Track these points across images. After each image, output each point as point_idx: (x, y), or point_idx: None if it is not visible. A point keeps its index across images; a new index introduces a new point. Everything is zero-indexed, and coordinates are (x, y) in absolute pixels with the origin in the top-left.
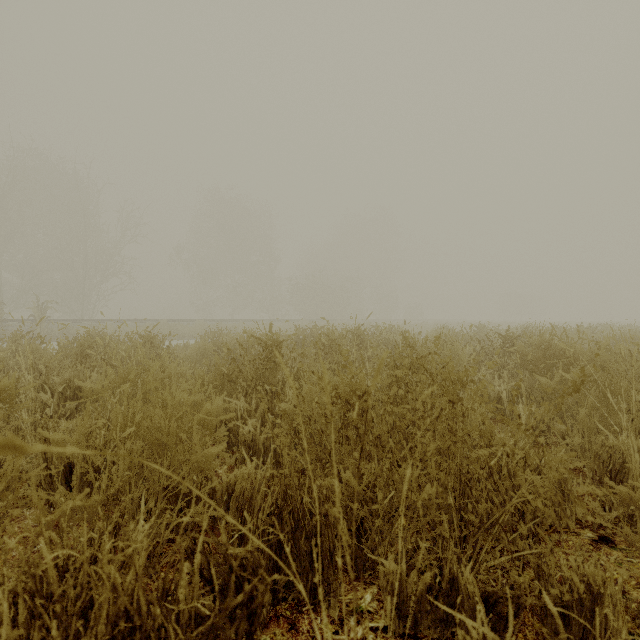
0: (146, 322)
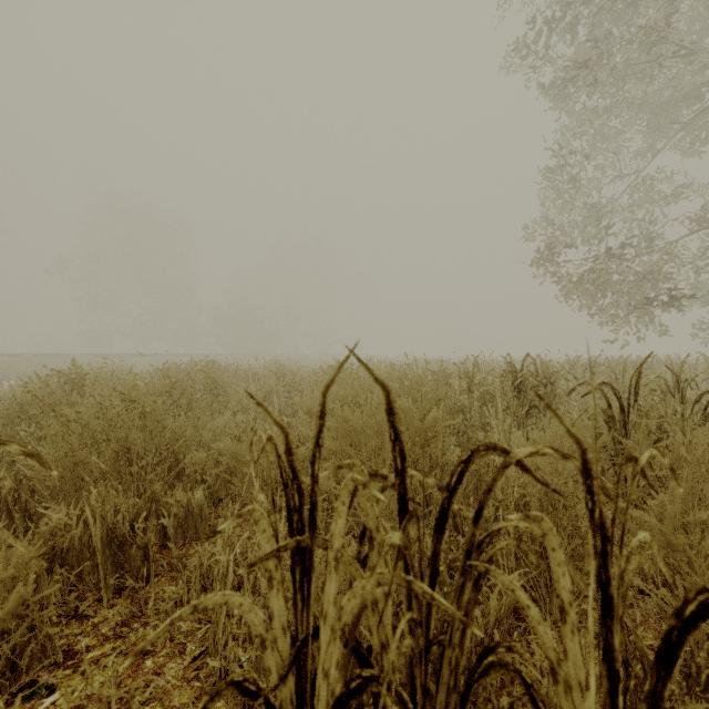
0: None
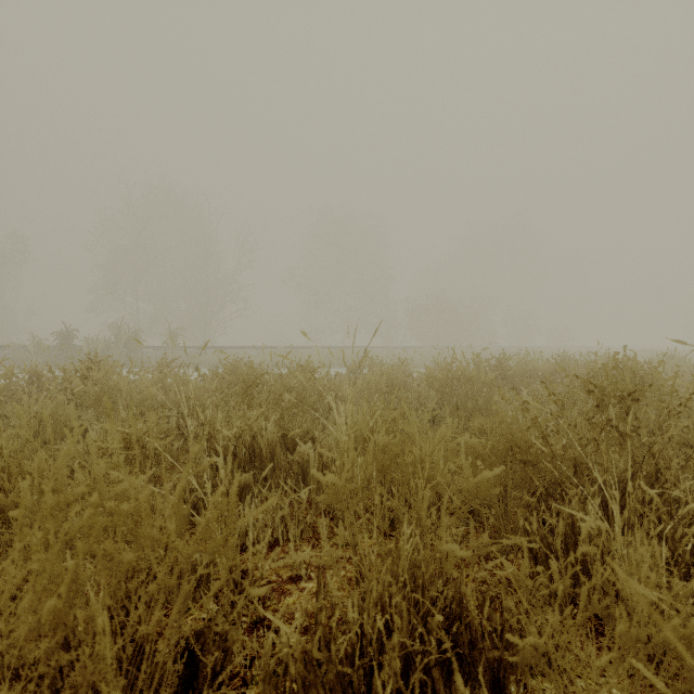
0: (265, 349)
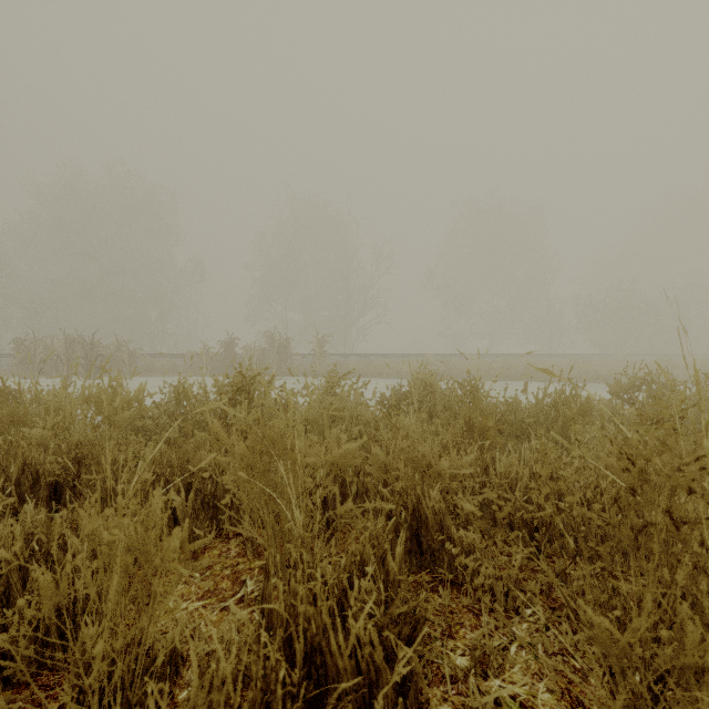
0: (411, 357)
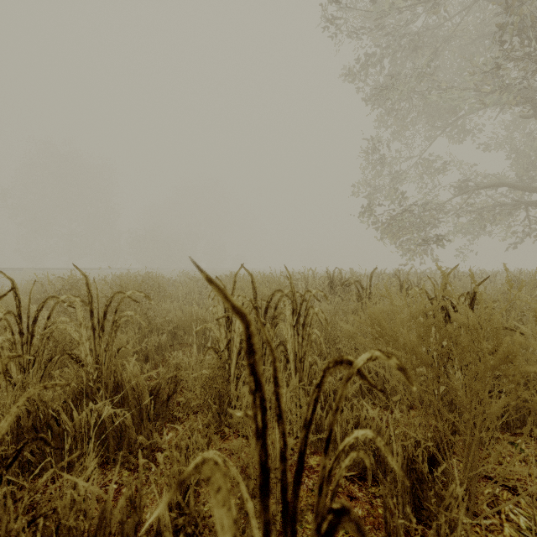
0: None
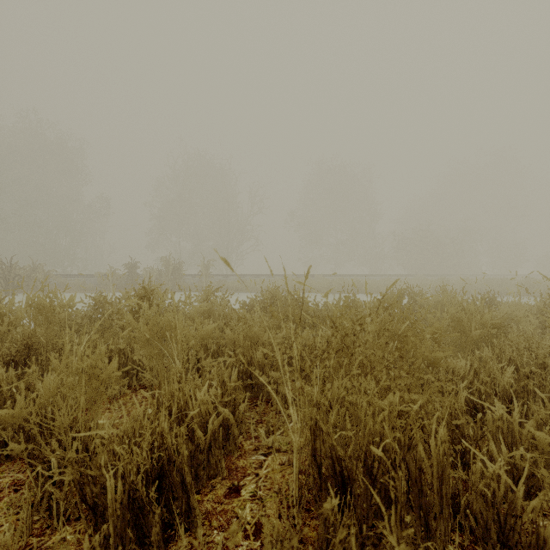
0: (275, 277)
